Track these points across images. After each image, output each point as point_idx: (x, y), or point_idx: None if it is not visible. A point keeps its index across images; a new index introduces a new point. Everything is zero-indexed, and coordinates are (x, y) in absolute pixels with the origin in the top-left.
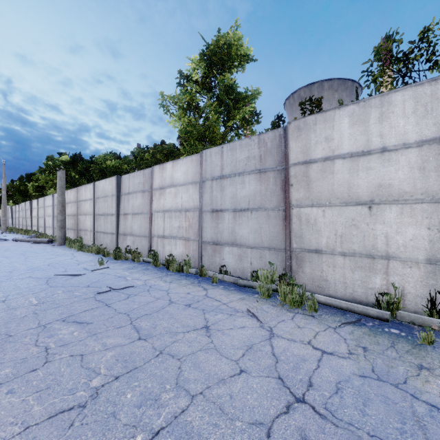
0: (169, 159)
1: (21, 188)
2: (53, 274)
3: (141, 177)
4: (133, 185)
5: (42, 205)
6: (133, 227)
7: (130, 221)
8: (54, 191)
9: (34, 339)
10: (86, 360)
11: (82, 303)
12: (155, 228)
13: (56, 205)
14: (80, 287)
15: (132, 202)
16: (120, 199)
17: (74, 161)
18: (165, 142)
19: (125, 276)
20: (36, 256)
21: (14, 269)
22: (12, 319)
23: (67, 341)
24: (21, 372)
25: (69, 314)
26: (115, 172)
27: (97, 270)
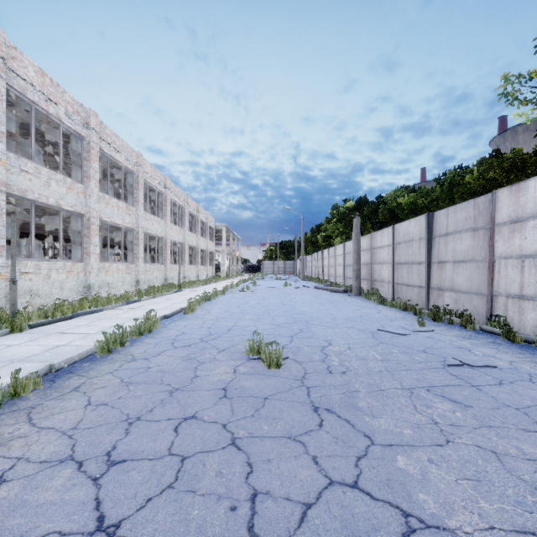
0: (510, 175)
1: (312, 239)
2: (373, 328)
3: (470, 210)
4: (455, 223)
5: (332, 255)
6: (454, 279)
7: (449, 272)
8: (339, 240)
9: (411, 404)
10: (507, 464)
11: (434, 373)
12: (499, 283)
13: (346, 254)
14: (414, 350)
15: (452, 246)
16: (432, 242)
17: (359, 205)
18: (498, 151)
19: (468, 348)
20: (343, 306)
21: (334, 316)
22: (370, 371)
23: (454, 421)
24: (426, 441)
25: (428, 383)
26: (413, 210)
27: (420, 332)
